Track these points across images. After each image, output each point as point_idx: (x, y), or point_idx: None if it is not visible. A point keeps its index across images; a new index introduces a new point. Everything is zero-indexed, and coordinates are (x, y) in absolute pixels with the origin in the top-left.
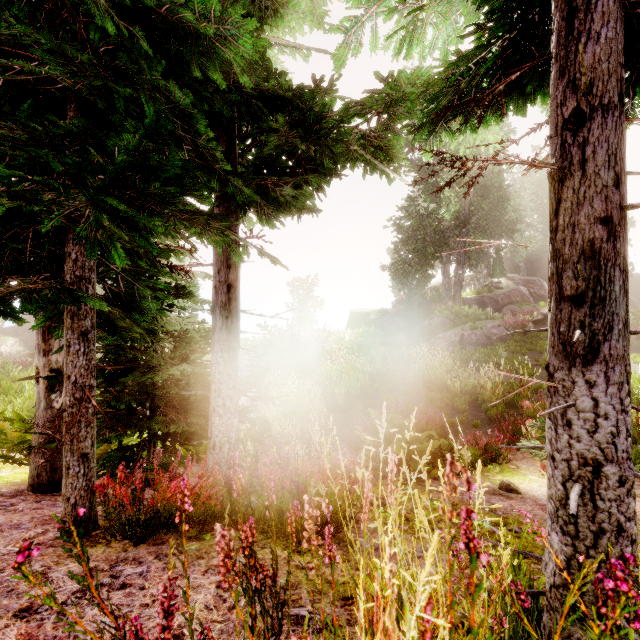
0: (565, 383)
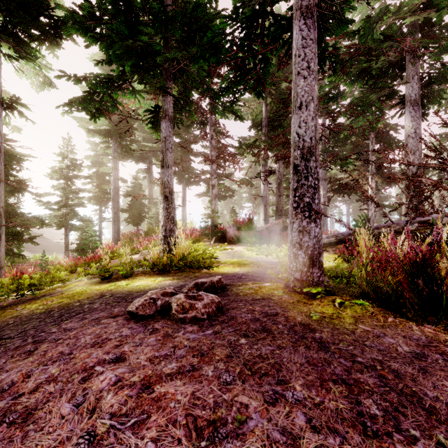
0: (66, 252)
